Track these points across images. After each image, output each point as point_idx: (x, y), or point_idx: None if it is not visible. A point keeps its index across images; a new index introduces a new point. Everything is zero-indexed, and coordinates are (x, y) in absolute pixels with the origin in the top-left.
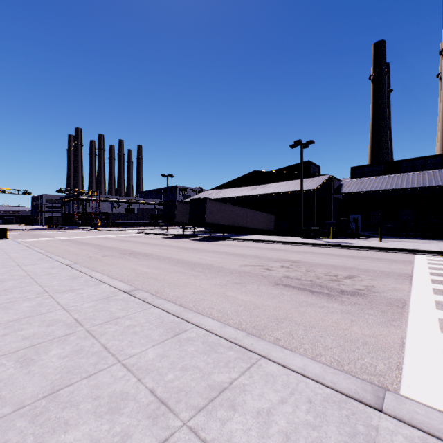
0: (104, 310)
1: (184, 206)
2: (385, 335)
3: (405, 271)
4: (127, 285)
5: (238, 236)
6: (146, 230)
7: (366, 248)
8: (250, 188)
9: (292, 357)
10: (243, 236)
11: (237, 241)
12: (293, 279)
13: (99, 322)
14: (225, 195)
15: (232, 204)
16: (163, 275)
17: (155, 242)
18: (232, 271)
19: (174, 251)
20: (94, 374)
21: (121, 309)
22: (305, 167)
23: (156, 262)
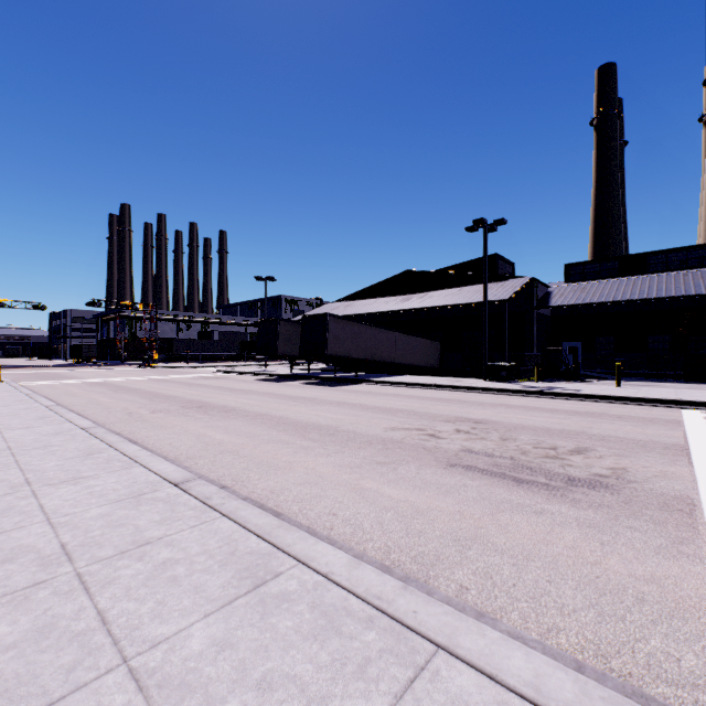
0: (124, 524)
1: (292, 328)
2: (677, 578)
3: (674, 440)
4: (179, 469)
5: (381, 377)
6: (231, 366)
7: (596, 398)
8: (400, 299)
9: (505, 650)
10: (390, 377)
11: (378, 386)
12: (480, 456)
13: (107, 552)
14: (360, 310)
15: (372, 325)
16: (250, 448)
17: (243, 387)
18: (372, 440)
19: (274, 403)
20: (58, 702)
21: (158, 522)
22: (490, 265)
23: (241, 423)
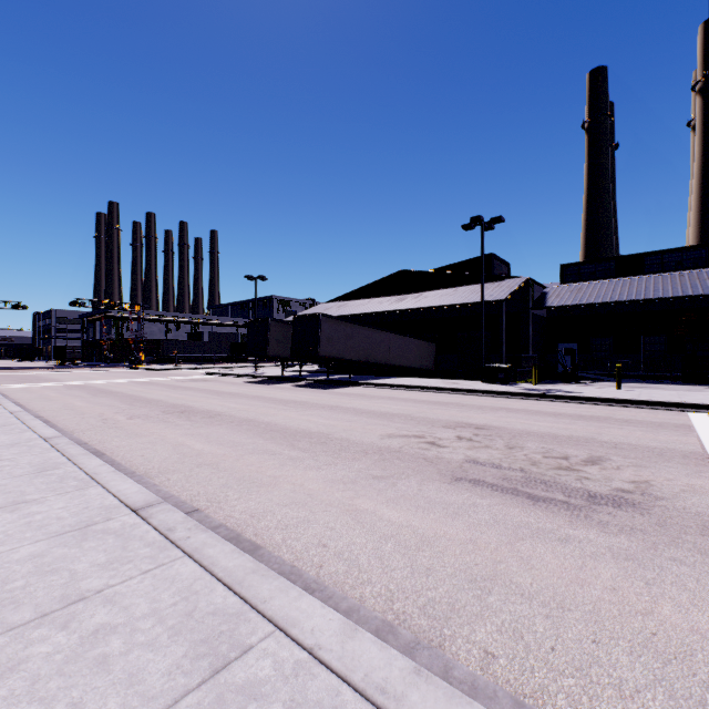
0: (57, 569)
1: (283, 329)
2: None
3: (691, 447)
4: (143, 490)
5: (375, 379)
6: (222, 368)
7: (598, 401)
8: (394, 299)
9: None
10: (384, 379)
11: (373, 389)
12: (487, 468)
13: (23, 615)
14: (354, 311)
15: (365, 325)
16: (232, 459)
17: (232, 390)
18: (367, 449)
19: (263, 407)
20: None
21: (101, 566)
22: (486, 265)
23: (225, 430)
